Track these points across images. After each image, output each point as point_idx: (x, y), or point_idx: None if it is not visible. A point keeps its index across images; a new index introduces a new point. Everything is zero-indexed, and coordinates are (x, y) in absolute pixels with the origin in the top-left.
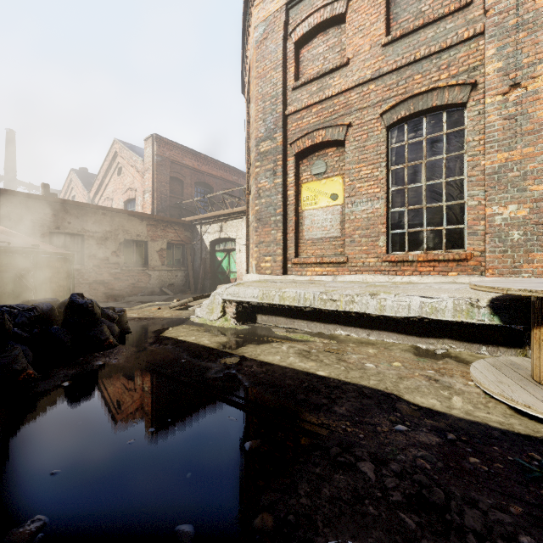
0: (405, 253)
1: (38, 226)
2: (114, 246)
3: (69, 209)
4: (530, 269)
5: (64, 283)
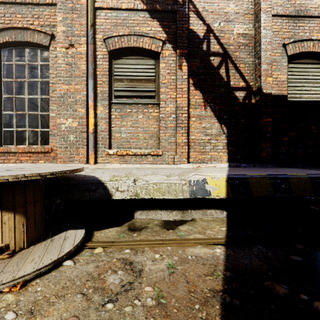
0: (13, 146)
1: None
2: None
3: None
4: (78, 158)
5: None
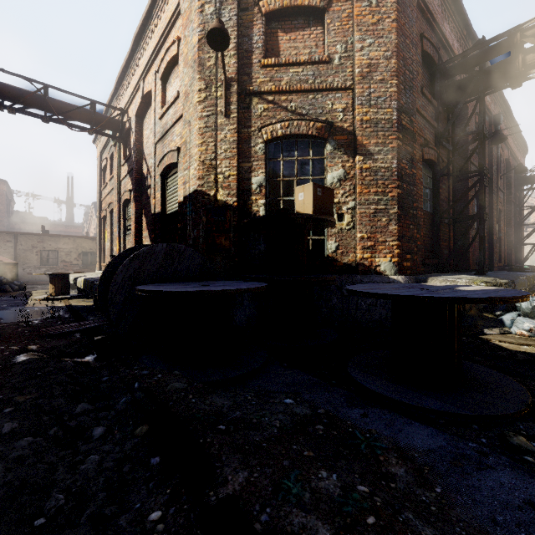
0: None
1: (35, 247)
2: (76, 255)
3: (50, 238)
4: None
5: (14, 273)
